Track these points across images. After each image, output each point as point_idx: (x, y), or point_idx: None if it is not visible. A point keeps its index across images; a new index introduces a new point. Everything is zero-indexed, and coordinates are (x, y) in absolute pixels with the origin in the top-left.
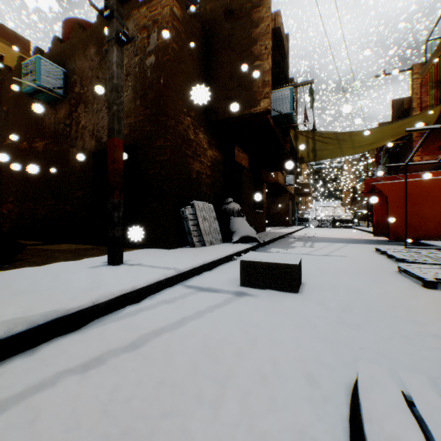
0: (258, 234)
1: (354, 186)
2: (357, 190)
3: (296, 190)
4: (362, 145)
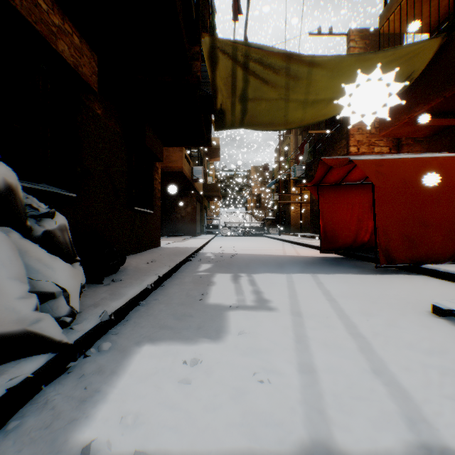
0: (135, 258)
1: (259, 193)
2: (262, 197)
3: (205, 191)
4: (318, 101)
